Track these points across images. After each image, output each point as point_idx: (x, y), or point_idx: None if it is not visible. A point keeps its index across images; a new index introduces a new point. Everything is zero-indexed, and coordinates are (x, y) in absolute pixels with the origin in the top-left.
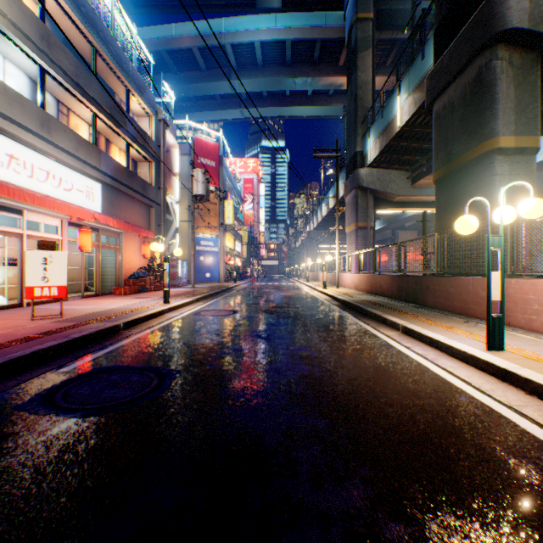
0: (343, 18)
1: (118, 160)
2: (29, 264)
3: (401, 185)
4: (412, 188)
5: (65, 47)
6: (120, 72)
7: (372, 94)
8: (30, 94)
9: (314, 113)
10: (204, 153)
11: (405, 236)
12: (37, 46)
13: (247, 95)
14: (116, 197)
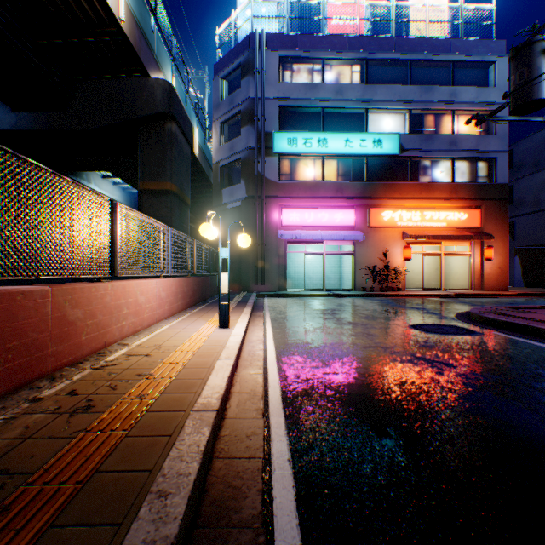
0: None
1: None
2: None
3: None
4: None
5: None
6: None
7: None
8: None
9: None
10: None
11: None
12: None
13: None
14: None
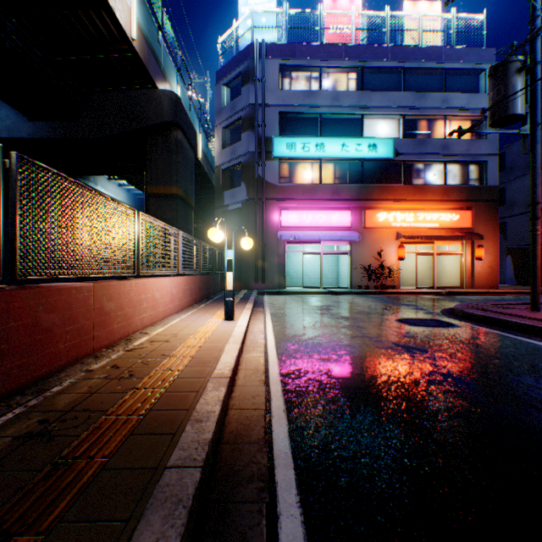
0: None
1: None
2: None
3: None
4: None
5: None
6: None
7: None
8: None
9: None
10: None
11: None
12: None
13: None
14: None
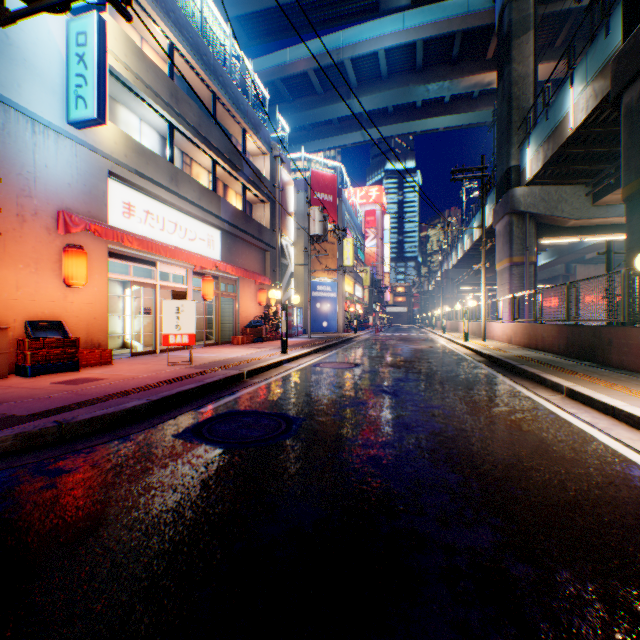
0: None
1: (234, 205)
2: (165, 313)
3: (577, 204)
4: (594, 208)
5: (190, 100)
6: (237, 114)
7: (533, 89)
8: (160, 151)
9: (452, 123)
10: (320, 188)
11: (586, 271)
12: (168, 104)
13: (368, 113)
14: (233, 243)
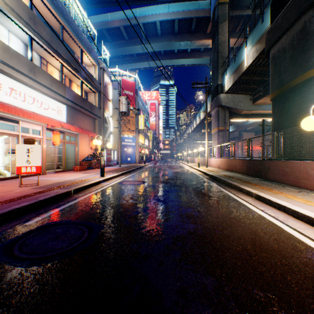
0: (209, 4)
1: (76, 92)
2: (18, 152)
3: (246, 104)
4: (253, 106)
5: (44, 24)
6: (77, 40)
7: (228, 49)
8: (24, 53)
9: (191, 62)
10: (126, 88)
11: (247, 135)
12: (27, 23)
13: (152, 53)
14: (75, 113)
